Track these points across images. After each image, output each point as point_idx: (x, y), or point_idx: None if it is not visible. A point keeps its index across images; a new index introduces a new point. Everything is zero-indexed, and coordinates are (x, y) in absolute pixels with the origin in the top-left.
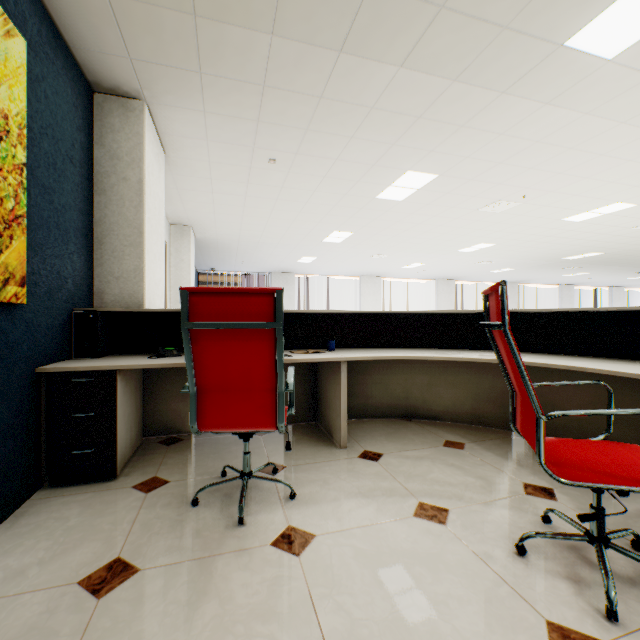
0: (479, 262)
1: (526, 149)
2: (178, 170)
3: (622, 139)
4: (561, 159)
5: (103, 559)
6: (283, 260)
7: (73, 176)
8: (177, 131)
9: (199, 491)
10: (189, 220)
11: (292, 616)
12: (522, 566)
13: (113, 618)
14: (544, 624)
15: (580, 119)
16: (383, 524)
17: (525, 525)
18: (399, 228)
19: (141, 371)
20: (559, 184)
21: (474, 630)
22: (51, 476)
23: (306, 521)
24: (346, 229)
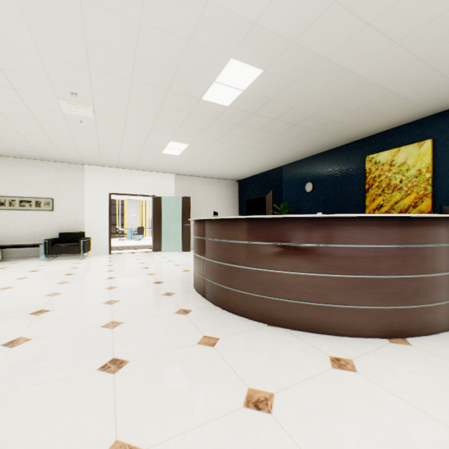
0: None
1: None
2: None
3: None
4: None
5: None
6: None
7: None
8: None
9: None
10: None
11: None
12: None
13: None
14: None
15: None
16: None
17: None
18: None
19: None
20: None
21: None
22: None
23: None
24: None
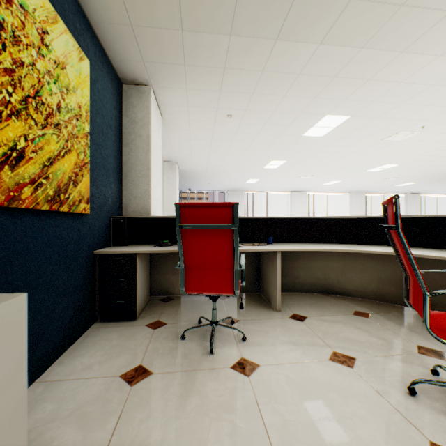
0: (385, 178)
1: (423, 91)
2: (169, 127)
3: None
4: None
5: (132, 365)
6: (236, 182)
7: (111, 136)
8: (169, 102)
9: (185, 330)
10: (175, 158)
11: (245, 412)
12: (412, 402)
13: (140, 398)
14: (428, 443)
15: None
16: (306, 363)
17: (417, 375)
18: (320, 156)
19: (149, 255)
20: None
21: (372, 439)
22: (101, 315)
23: (253, 356)
24: (280, 159)
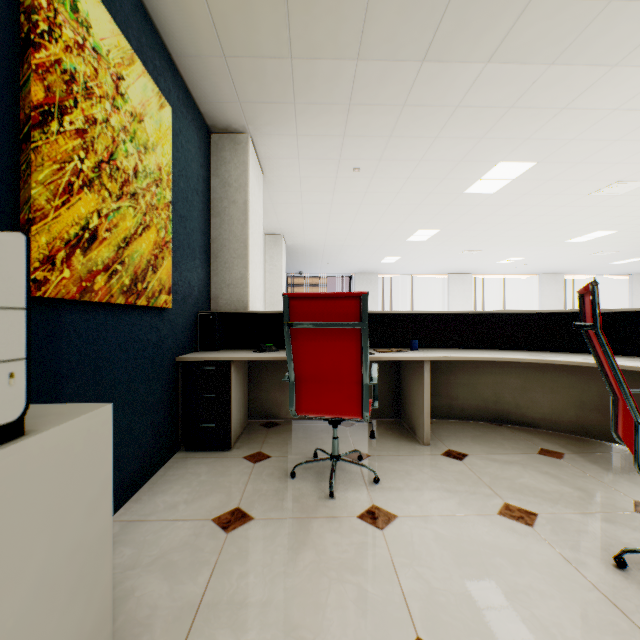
0: (595, 253)
1: None
2: (273, 187)
3: None
4: None
5: (227, 506)
6: (366, 261)
7: (198, 205)
8: (273, 154)
9: (296, 466)
10: (281, 229)
11: (376, 574)
12: (619, 578)
13: (238, 547)
14: (638, 633)
15: None
16: (464, 516)
17: (630, 541)
18: (491, 221)
19: (247, 363)
20: None
21: (554, 621)
22: (186, 442)
23: (389, 503)
24: (431, 227)
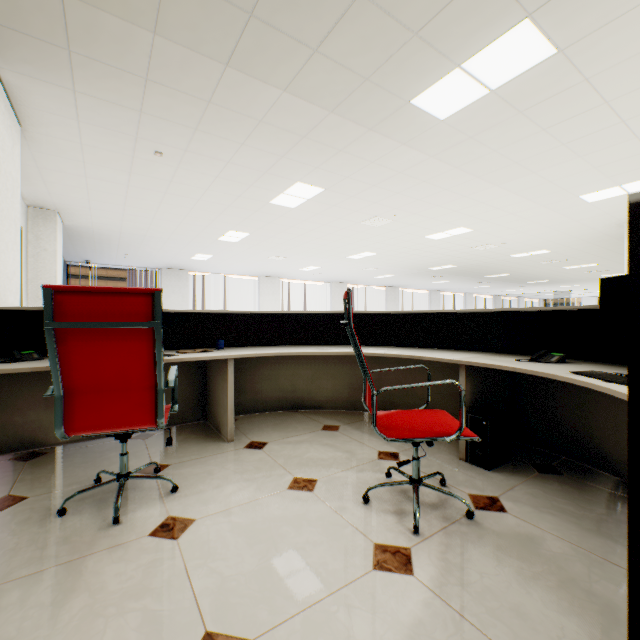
0: (366, 268)
1: (393, 177)
2: (39, 147)
3: (458, 180)
4: (419, 189)
5: None
6: (175, 256)
7: None
8: (38, 105)
9: (67, 499)
10: (55, 204)
11: (167, 588)
12: (365, 511)
13: None
14: (372, 546)
15: (428, 160)
16: (260, 500)
17: (373, 481)
18: (294, 233)
19: None
20: (420, 208)
21: (322, 562)
22: None
23: (187, 509)
24: (242, 229)
